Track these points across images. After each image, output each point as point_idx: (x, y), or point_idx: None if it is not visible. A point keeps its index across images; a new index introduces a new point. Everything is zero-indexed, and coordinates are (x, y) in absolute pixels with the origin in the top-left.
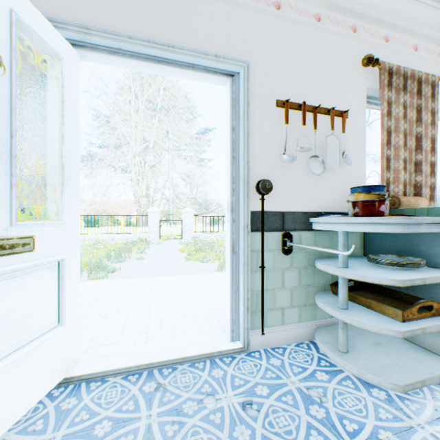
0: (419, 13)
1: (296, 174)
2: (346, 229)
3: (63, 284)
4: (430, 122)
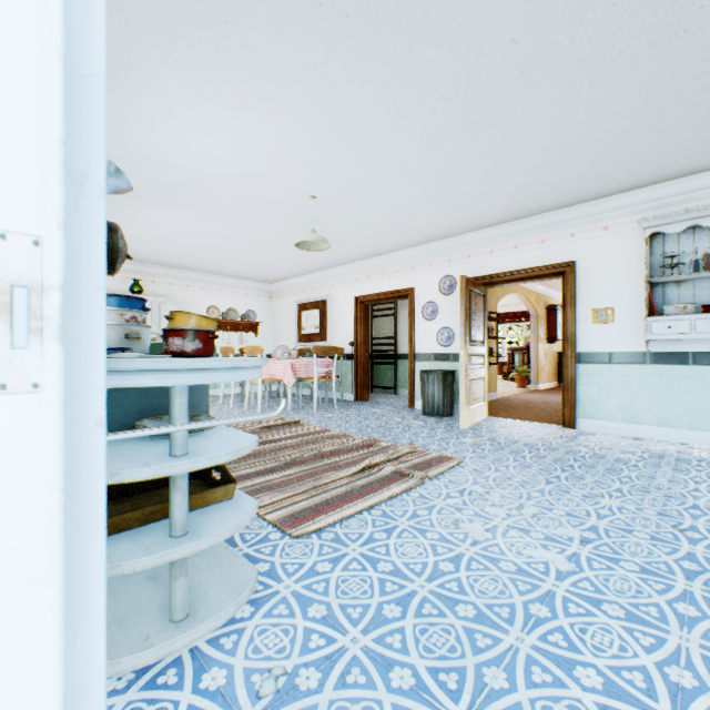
0: None
1: None
2: (229, 379)
3: None
4: None
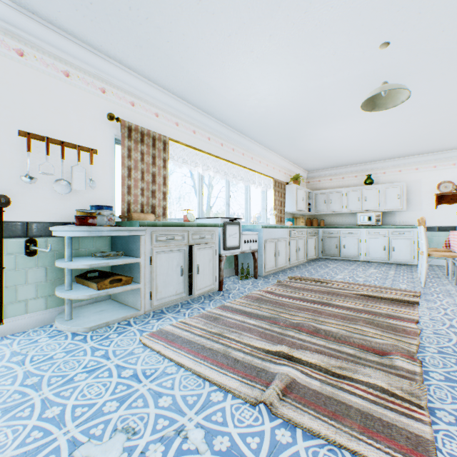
0: (156, 94)
1: (43, 192)
2: (62, 235)
3: None
4: (163, 166)
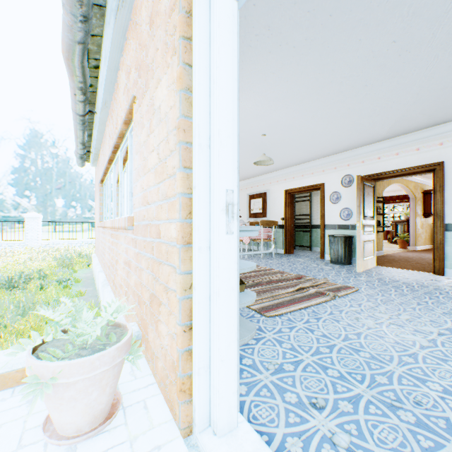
0: None
1: None
2: (249, 235)
3: None
4: None
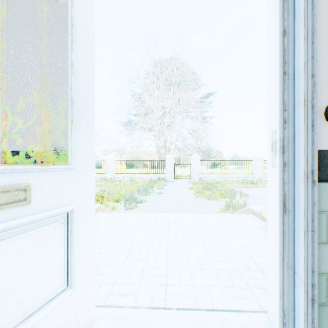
0: None
1: None
2: None
3: (72, 240)
4: None
